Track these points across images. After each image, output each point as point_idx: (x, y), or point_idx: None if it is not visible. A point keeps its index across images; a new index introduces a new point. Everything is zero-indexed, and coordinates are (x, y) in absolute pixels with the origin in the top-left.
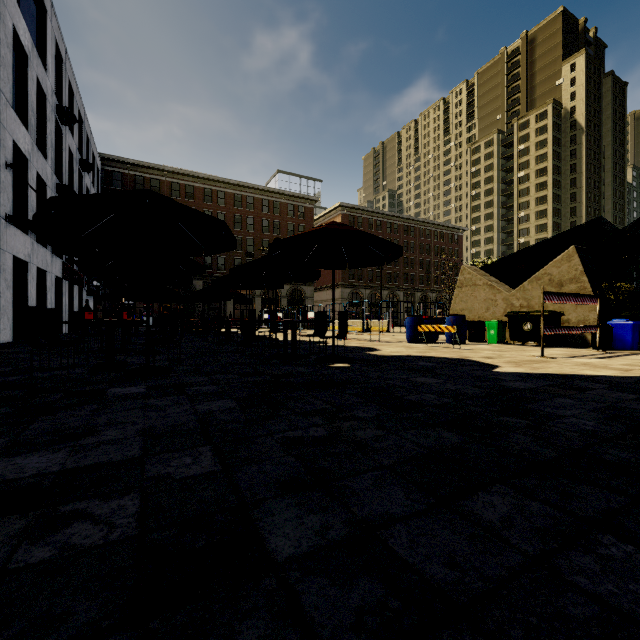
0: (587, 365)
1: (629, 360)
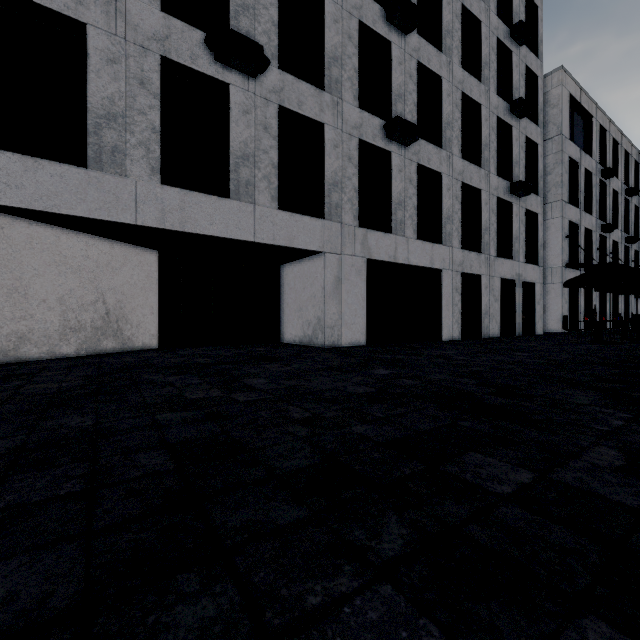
0: None
1: None
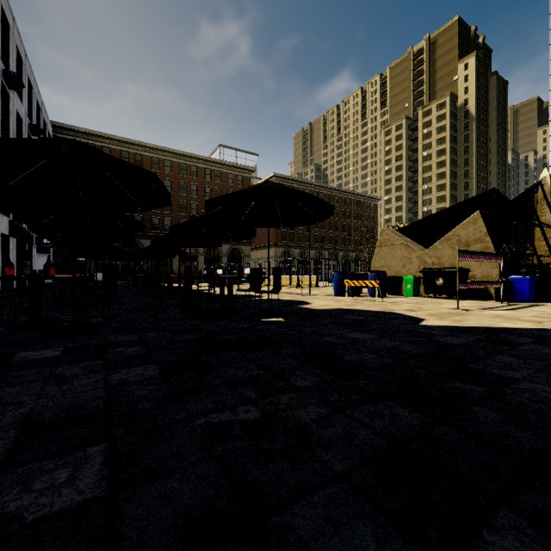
0: (501, 317)
1: (533, 312)
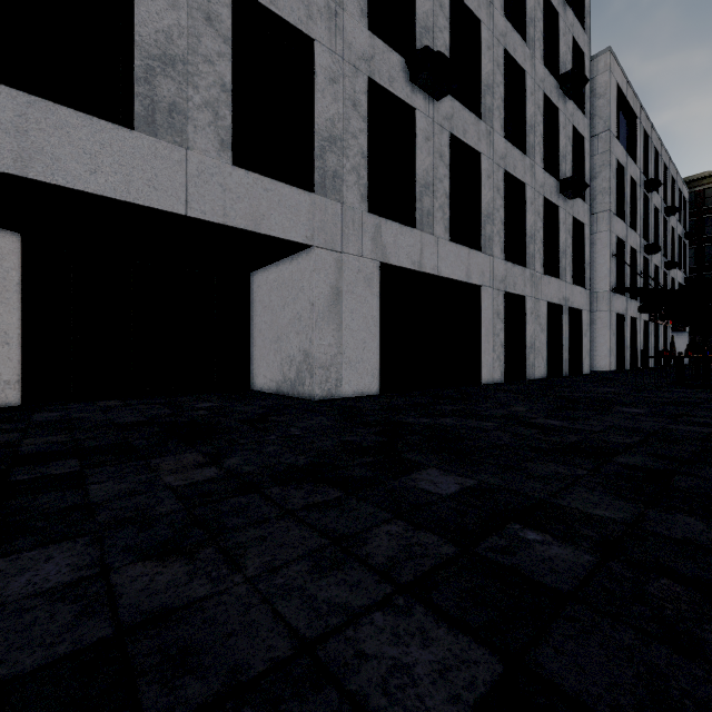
0: None
1: None
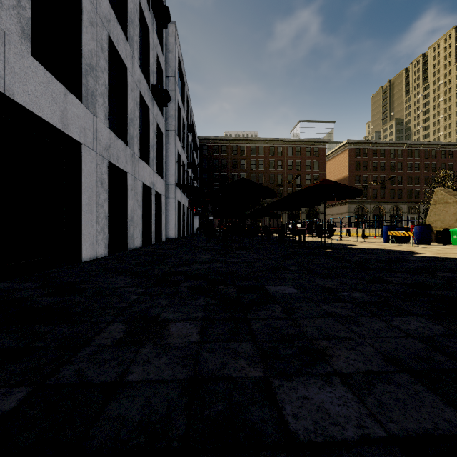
0: None
1: None
